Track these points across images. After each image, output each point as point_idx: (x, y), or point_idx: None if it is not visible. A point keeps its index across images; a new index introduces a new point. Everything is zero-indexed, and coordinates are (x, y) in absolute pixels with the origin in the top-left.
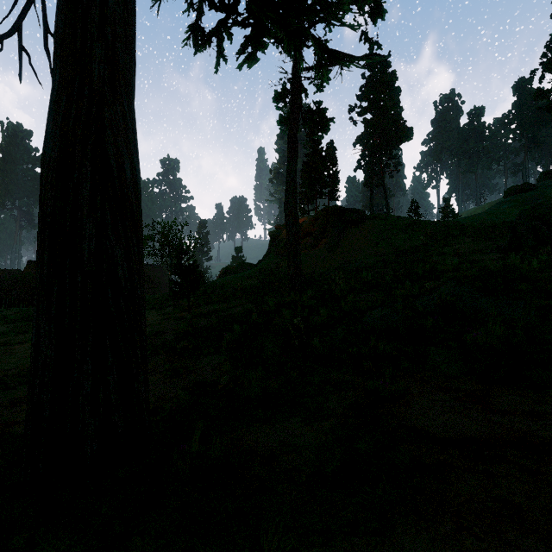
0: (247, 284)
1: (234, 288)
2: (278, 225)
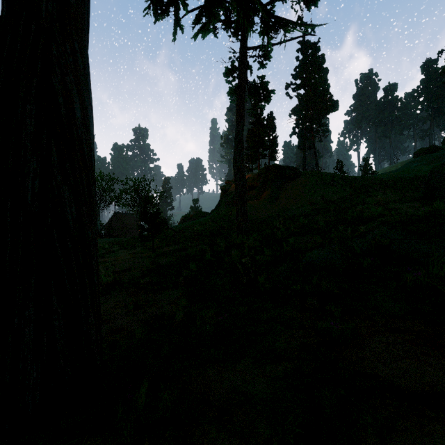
0: (202, 228)
1: (191, 232)
2: (227, 181)
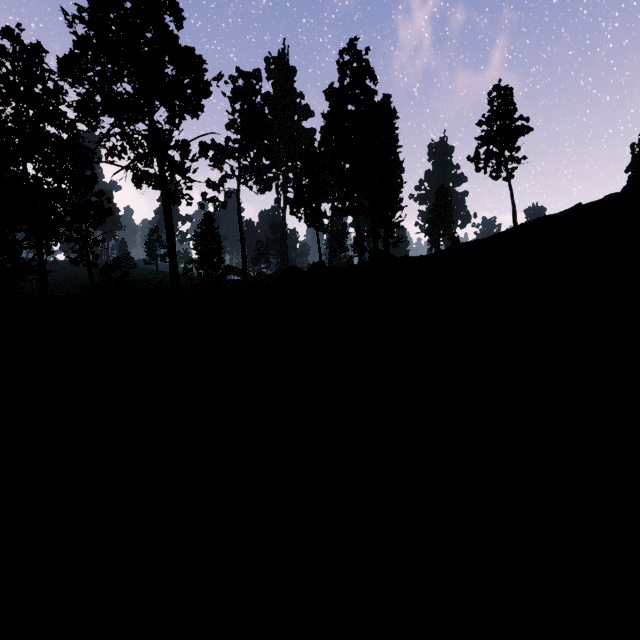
0: None
1: None
2: None
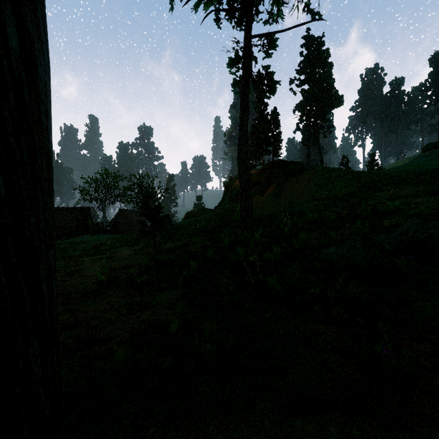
0: (205, 224)
1: (194, 228)
2: (231, 177)
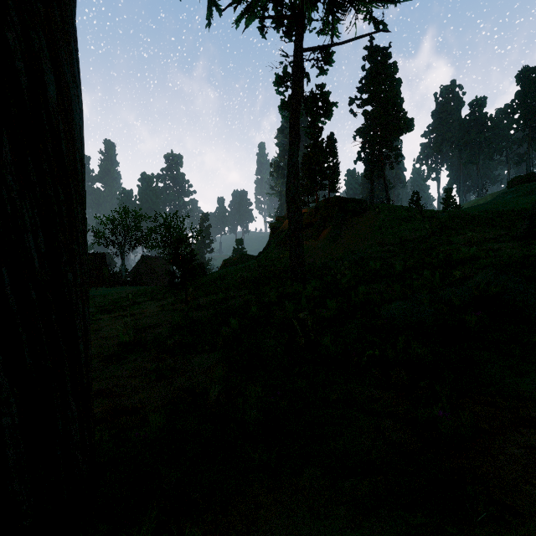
0: (247, 275)
1: (234, 279)
2: (278, 217)
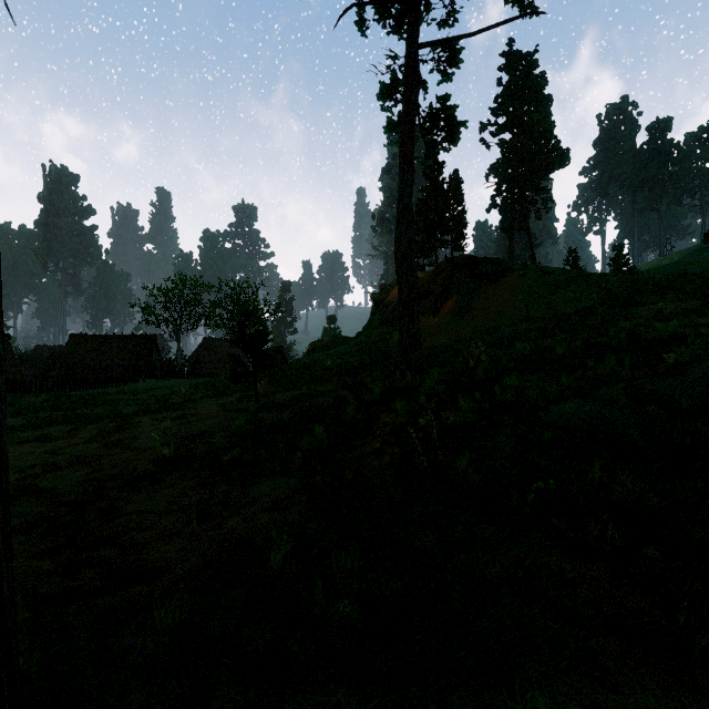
0: (341, 362)
1: (323, 368)
2: (383, 285)
